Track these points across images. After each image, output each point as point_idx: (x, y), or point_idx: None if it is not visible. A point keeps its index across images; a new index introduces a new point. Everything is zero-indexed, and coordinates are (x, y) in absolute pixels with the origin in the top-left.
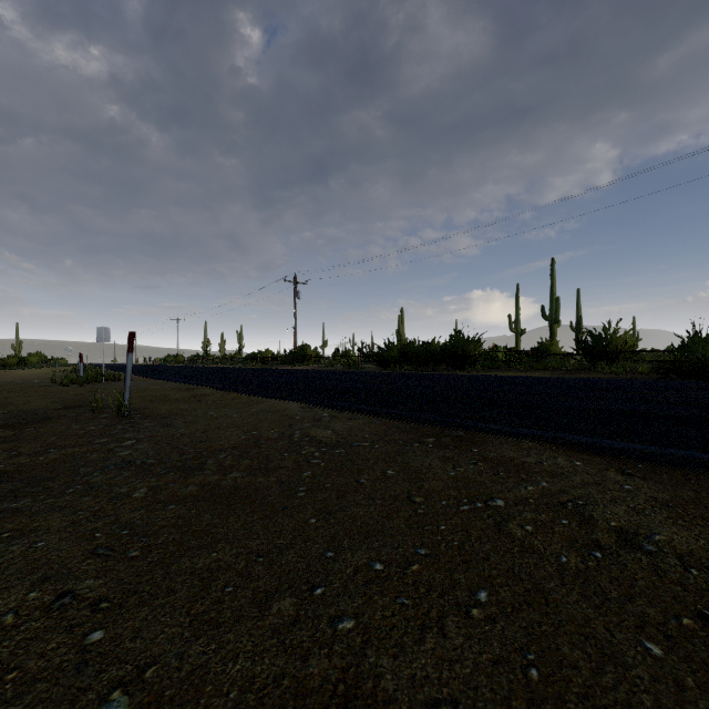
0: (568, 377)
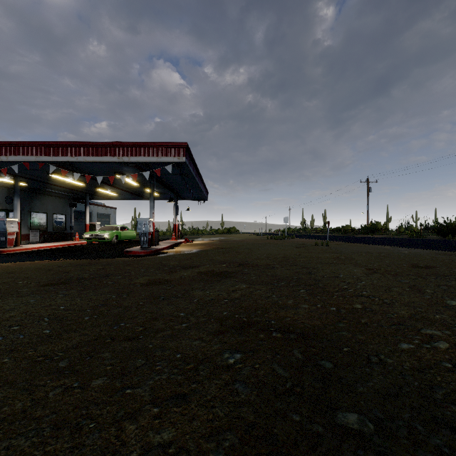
0: None
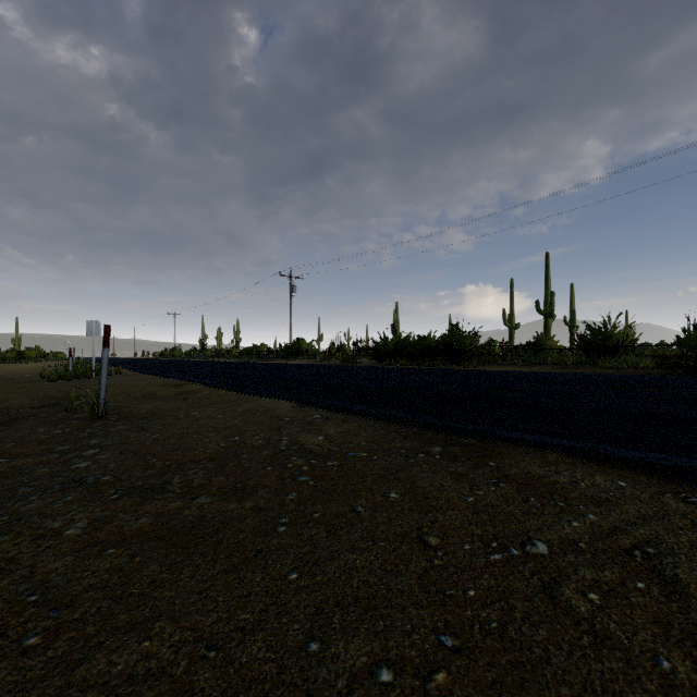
0: (569, 372)
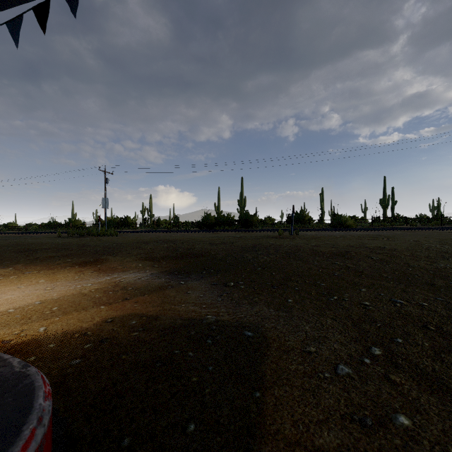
0: None
